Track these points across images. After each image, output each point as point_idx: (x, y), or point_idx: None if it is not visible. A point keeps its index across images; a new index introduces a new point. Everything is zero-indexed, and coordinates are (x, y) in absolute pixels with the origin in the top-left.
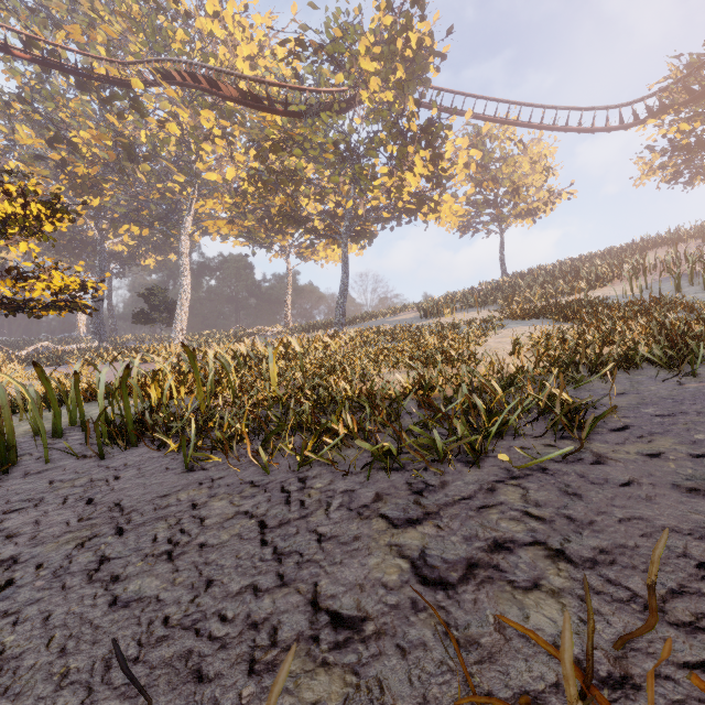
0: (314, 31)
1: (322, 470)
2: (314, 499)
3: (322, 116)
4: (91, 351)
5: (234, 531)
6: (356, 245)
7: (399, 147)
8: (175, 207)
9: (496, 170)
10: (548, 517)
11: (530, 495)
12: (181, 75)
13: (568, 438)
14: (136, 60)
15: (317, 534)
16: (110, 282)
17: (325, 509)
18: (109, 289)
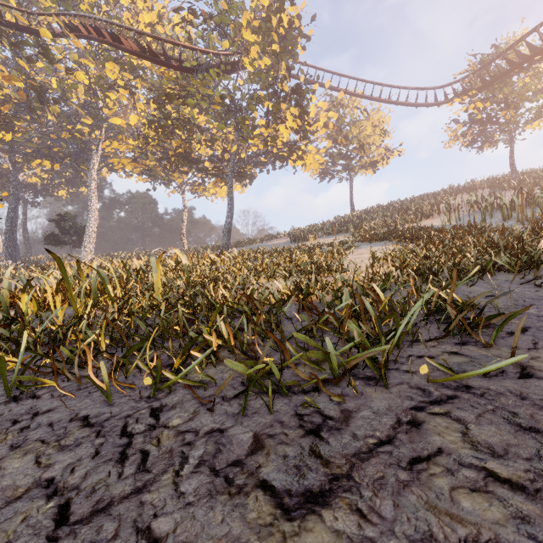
0: (204, 2)
1: (185, 395)
2: (163, 449)
3: (210, 72)
4: (0, 268)
5: (3, 535)
6: (239, 184)
7: (274, 103)
8: (85, 147)
9: (347, 130)
10: (526, 481)
11: (473, 433)
12: (86, 29)
13: (470, 344)
14: (44, 12)
15: (149, 541)
16: (25, 209)
17: (175, 471)
18: (24, 215)
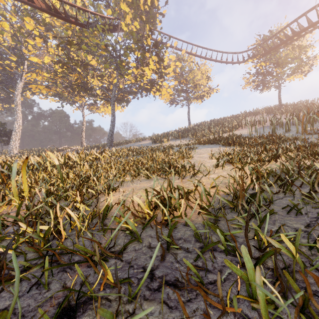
0: None
1: None
2: None
3: (97, 27)
4: None
5: None
6: (120, 106)
7: (141, 52)
8: (13, 76)
9: (186, 75)
10: None
11: None
12: None
13: None
14: None
15: None
16: None
17: None
18: None
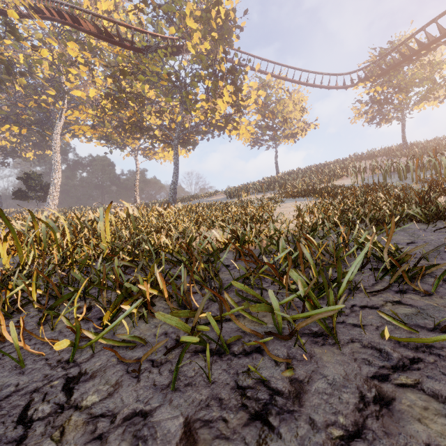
0: None
1: (110, 358)
2: None
3: (159, 52)
4: None
5: None
6: (184, 150)
7: (213, 81)
8: (50, 115)
9: (273, 107)
10: None
11: None
12: (49, 11)
13: (411, 292)
14: None
15: None
16: None
17: None
18: None
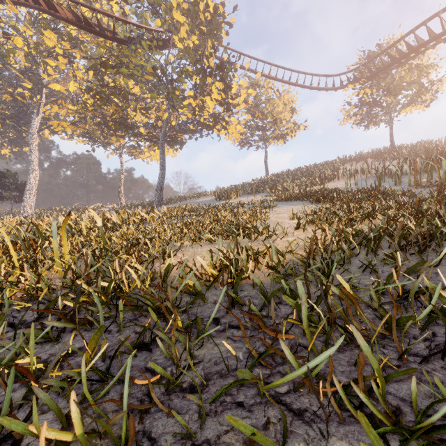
0: None
1: None
2: None
3: (143, 44)
4: None
5: None
6: (172, 149)
7: (201, 77)
8: (27, 109)
9: (263, 106)
10: None
11: None
12: None
13: None
14: None
15: None
16: None
17: None
18: None
